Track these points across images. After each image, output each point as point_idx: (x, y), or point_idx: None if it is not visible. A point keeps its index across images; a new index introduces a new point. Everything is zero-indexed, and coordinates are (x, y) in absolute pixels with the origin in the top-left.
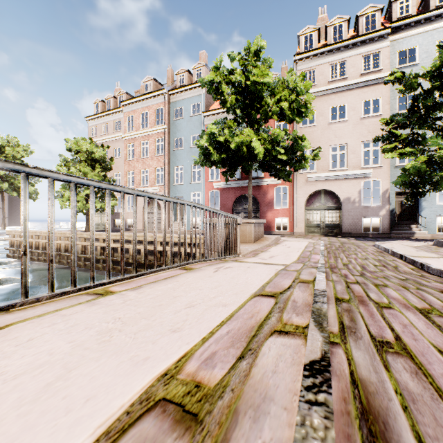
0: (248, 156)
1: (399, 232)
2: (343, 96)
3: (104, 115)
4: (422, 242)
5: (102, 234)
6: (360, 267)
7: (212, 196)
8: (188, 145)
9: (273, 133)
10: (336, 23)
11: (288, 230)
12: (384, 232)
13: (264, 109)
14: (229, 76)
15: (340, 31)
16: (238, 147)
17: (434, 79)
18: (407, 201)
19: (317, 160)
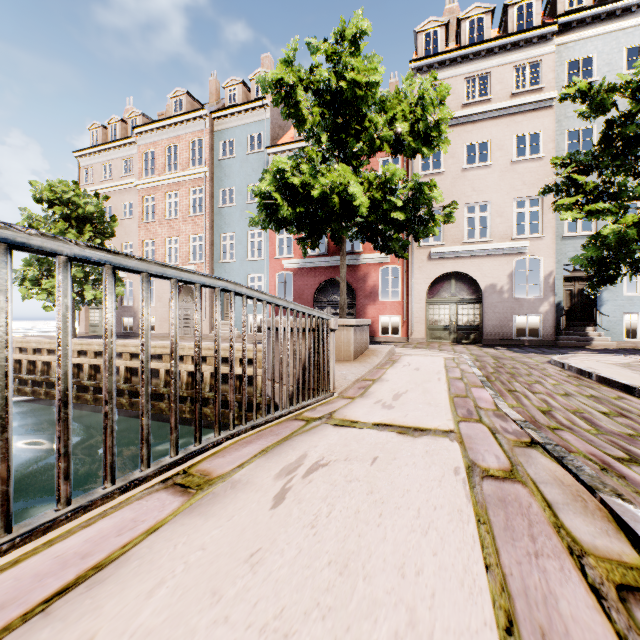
0: (341, 211)
1: (570, 337)
2: (485, 127)
3: (106, 150)
4: (622, 356)
5: (92, 343)
6: (583, 420)
7: (281, 282)
8: (243, 200)
9: (384, 171)
10: (474, 16)
11: (400, 335)
12: (547, 337)
13: (369, 133)
14: (309, 75)
15: (479, 28)
16: (325, 194)
17: None
18: (591, 289)
19: (445, 227)
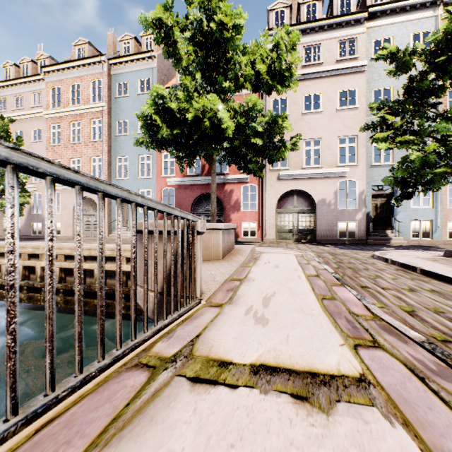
0: (212, 133)
1: (376, 238)
2: (318, 84)
3: (18, 84)
4: (421, 251)
5: None
6: None
7: (165, 195)
8: (135, 130)
9: (247, 101)
10: (310, 2)
11: (257, 237)
12: (360, 238)
13: (234, 72)
14: (185, 19)
15: (313, 11)
16: (198, 118)
17: (433, 57)
18: (396, 202)
19: (289, 156)
